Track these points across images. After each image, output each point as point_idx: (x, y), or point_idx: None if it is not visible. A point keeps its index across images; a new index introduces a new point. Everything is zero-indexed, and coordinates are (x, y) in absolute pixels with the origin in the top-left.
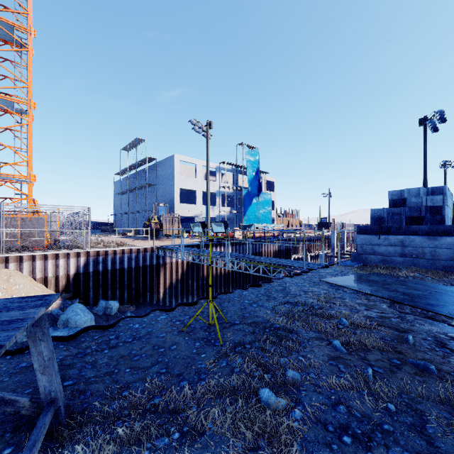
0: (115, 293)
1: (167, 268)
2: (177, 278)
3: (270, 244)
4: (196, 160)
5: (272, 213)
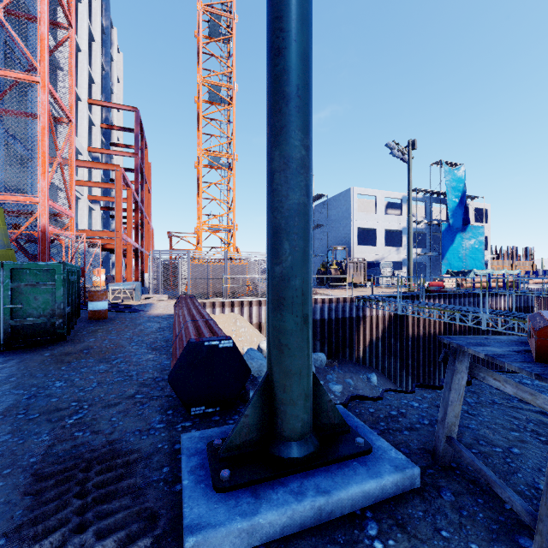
0: (315, 345)
1: (366, 322)
2: (378, 335)
3: (500, 298)
4: (376, 191)
5: (484, 254)
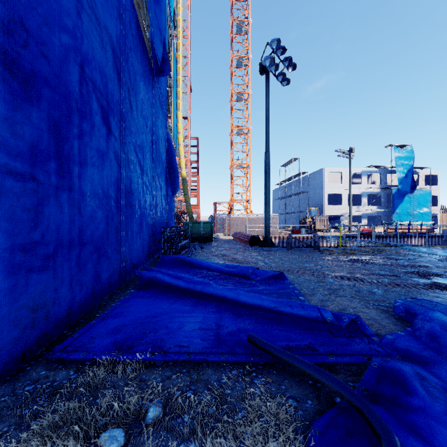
0: None
1: None
2: None
3: (414, 239)
4: (341, 169)
5: (434, 208)
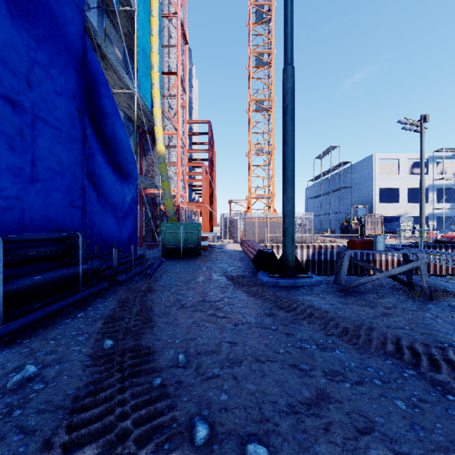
0: None
1: (376, 265)
2: None
3: None
4: (399, 155)
5: None
